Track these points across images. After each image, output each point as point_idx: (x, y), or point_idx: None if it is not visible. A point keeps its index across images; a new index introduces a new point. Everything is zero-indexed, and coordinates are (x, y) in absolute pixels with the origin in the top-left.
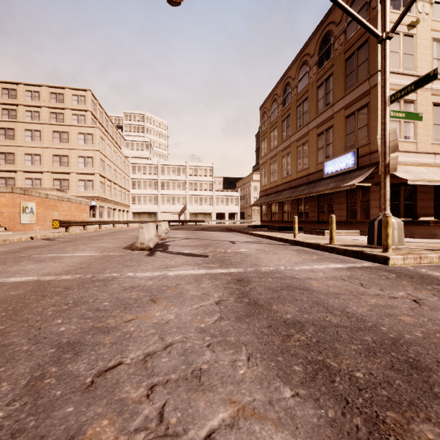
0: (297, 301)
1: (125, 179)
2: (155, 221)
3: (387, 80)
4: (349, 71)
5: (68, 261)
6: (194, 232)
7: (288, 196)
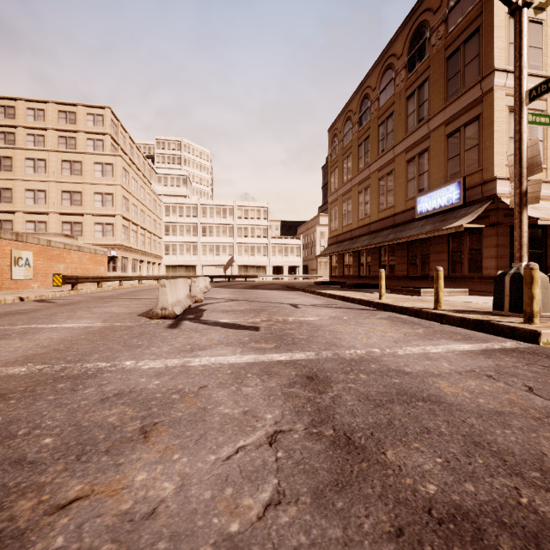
0: (431, 435)
1: (156, 222)
2: (193, 276)
3: (524, 67)
4: (452, 74)
5: (44, 337)
6: (243, 291)
7: (367, 243)
